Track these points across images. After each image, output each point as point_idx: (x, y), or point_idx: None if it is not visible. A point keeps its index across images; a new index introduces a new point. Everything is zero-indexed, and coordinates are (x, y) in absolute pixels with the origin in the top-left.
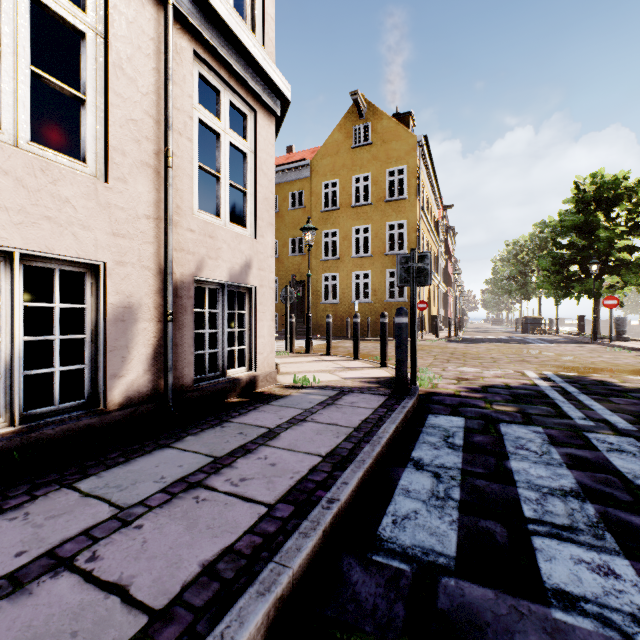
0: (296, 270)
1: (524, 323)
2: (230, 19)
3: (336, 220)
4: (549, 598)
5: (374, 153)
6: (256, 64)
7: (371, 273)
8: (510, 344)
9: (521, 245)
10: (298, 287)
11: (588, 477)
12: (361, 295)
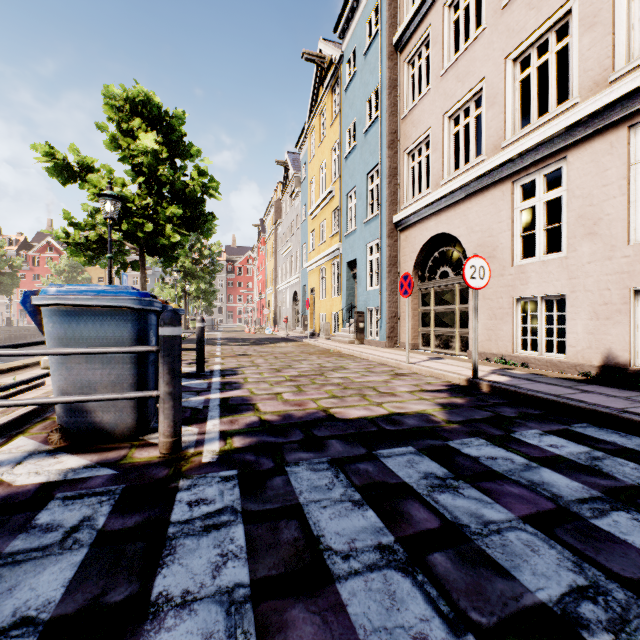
0: None
1: None
2: None
3: None
4: (544, 432)
5: None
6: None
7: None
8: None
9: None
10: None
11: None
12: None
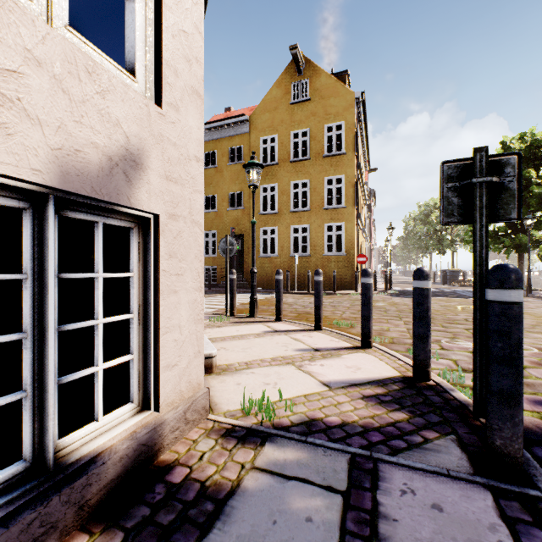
0: (235, 224)
1: (445, 275)
2: None
3: (275, 175)
4: None
5: (312, 109)
6: None
7: (309, 227)
8: (453, 298)
9: (431, 206)
10: (237, 240)
11: None
12: (299, 249)
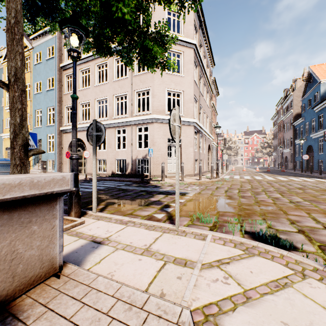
0: None
1: None
2: (137, 119)
3: None
4: None
5: None
6: (144, 119)
7: None
8: None
9: None
10: None
11: (105, 184)
12: None
